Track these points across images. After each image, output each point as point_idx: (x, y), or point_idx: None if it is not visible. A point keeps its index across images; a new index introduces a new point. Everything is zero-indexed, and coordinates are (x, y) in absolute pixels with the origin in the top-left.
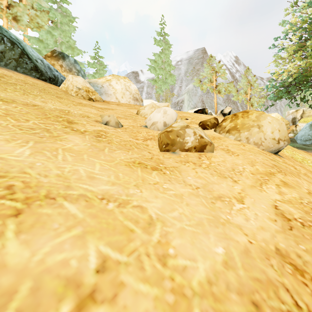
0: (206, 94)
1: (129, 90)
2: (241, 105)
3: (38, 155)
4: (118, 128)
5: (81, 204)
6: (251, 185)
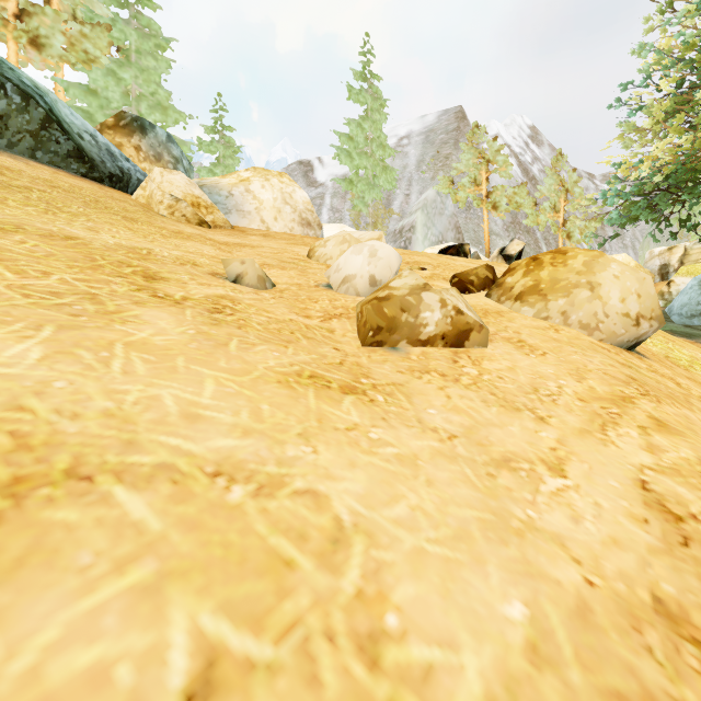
0: (465, 211)
1: (292, 204)
2: (543, 236)
3: (61, 360)
4: (264, 291)
5: (159, 493)
6: (580, 429)
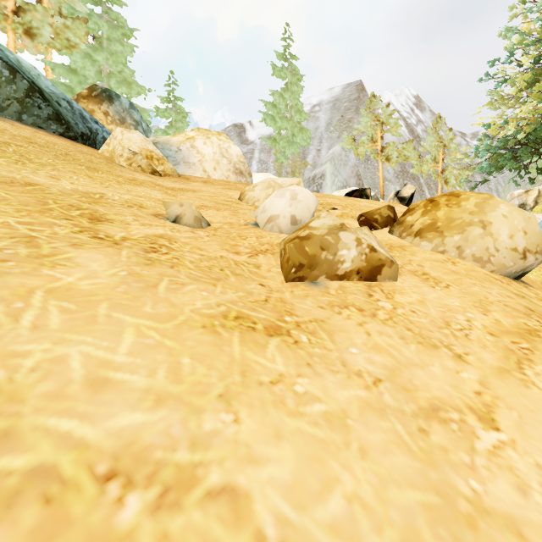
0: (364, 163)
1: (228, 157)
2: (426, 182)
3: None
4: (200, 230)
5: (17, 528)
6: (498, 367)
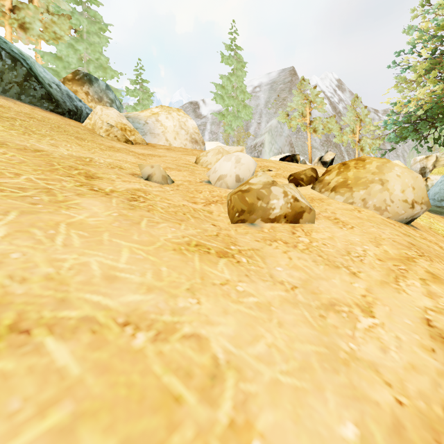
0: (296, 133)
1: (186, 129)
2: (346, 149)
3: (19, 237)
4: (166, 186)
5: (80, 342)
6: (380, 281)
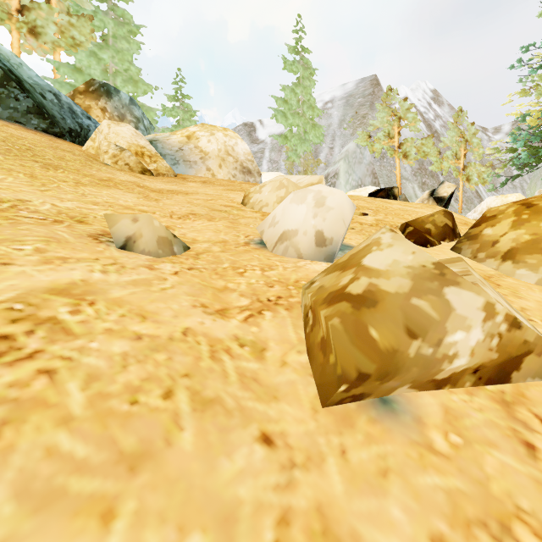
0: (379, 160)
1: (235, 154)
2: (446, 180)
3: None
4: (168, 260)
5: None
6: None
